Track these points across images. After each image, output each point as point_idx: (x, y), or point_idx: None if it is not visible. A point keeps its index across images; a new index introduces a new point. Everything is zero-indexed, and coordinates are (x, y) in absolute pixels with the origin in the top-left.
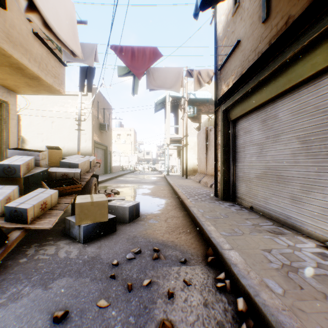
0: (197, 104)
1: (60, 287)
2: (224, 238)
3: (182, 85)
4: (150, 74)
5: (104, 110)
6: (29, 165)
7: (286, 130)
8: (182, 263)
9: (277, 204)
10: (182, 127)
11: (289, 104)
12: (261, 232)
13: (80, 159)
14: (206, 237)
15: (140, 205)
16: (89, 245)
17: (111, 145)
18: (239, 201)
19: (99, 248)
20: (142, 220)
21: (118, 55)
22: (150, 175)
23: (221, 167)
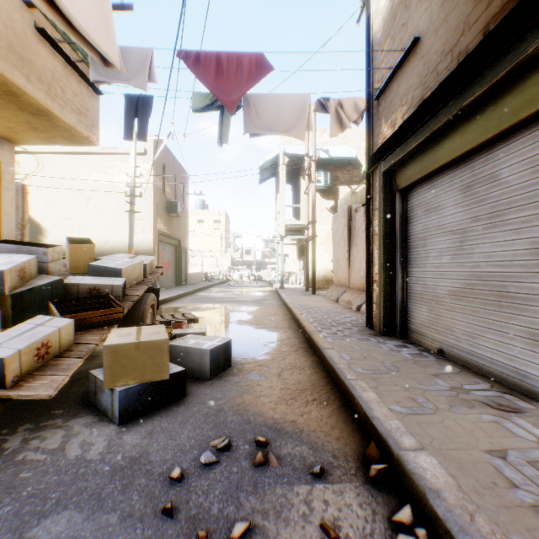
0: (331, 168)
1: (52, 538)
2: (400, 419)
3: (309, 126)
4: (251, 106)
5: (175, 179)
6: (26, 272)
7: (519, 202)
8: (316, 475)
9: (497, 347)
10: (306, 207)
11: (526, 151)
12: (472, 406)
13: (125, 261)
14: (361, 414)
15: (233, 343)
16: (130, 429)
17: (187, 238)
18: (415, 337)
19: (149, 436)
20: (235, 374)
21: (192, 69)
22: (252, 288)
23: (380, 276)
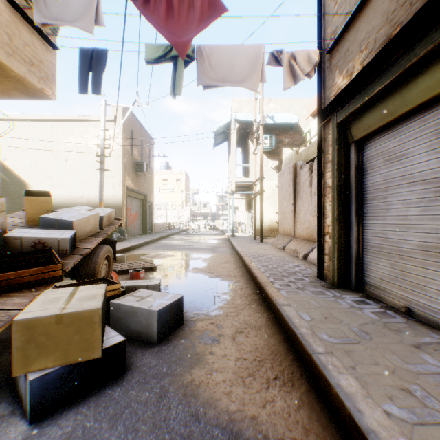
0: (275, 133)
1: None
2: (407, 435)
3: (263, 78)
4: (204, 57)
5: (142, 143)
6: None
7: None
8: None
9: None
10: (254, 166)
11: None
12: None
13: (80, 213)
14: (344, 413)
15: (187, 294)
16: (42, 432)
17: (152, 193)
18: (373, 292)
19: None
20: (186, 336)
21: (140, 9)
22: (207, 236)
23: (334, 228)
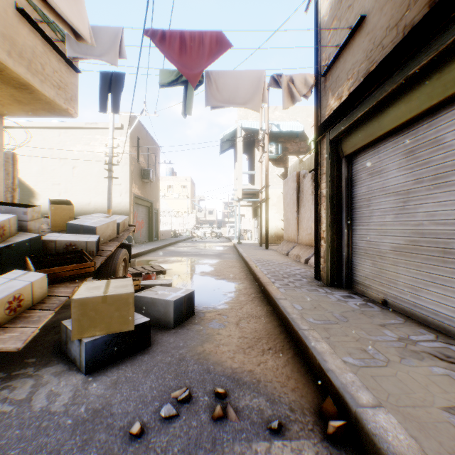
0: (281, 141)
1: None
2: (354, 372)
3: (264, 99)
4: (212, 81)
5: (148, 150)
6: (5, 230)
7: None
8: (274, 431)
9: (441, 300)
10: (260, 173)
11: None
12: (422, 358)
13: (100, 220)
14: (315, 365)
15: (196, 293)
16: (96, 379)
17: (158, 200)
18: (359, 288)
19: (113, 386)
20: (197, 323)
21: (158, 45)
22: (213, 244)
23: (327, 233)
